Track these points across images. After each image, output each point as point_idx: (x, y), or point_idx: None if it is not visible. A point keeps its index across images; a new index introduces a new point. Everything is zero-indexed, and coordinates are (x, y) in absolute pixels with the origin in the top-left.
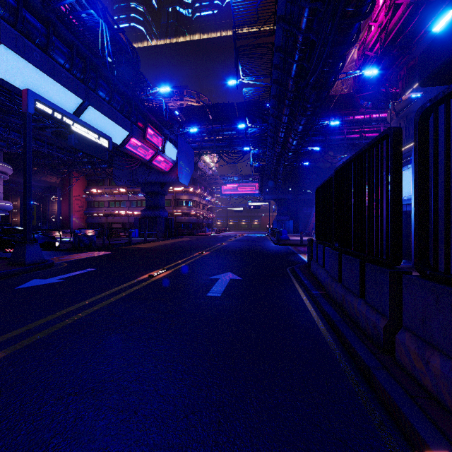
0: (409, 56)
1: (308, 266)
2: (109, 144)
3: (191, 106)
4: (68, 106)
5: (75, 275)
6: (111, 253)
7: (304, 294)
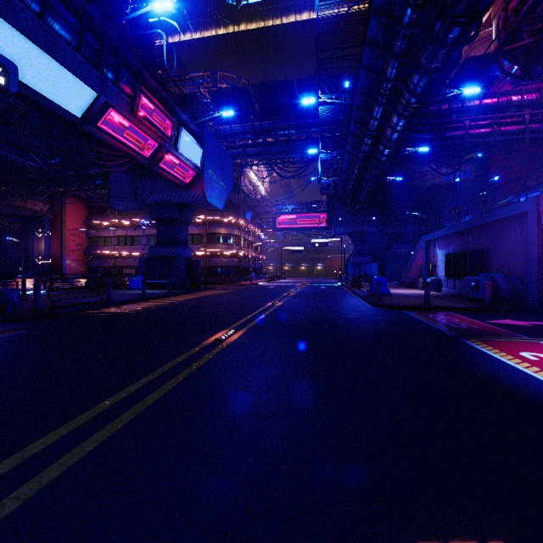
0: None
1: None
2: (6, 77)
3: (228, 89)
4: None
5: None
6: (9, 336)
7: None
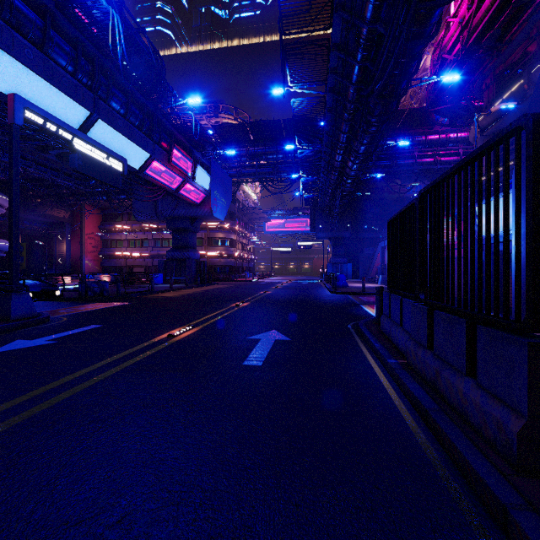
0: (498, 59)
1: (376, 322)
2: (123, 167)
3: (228, 124)
4: (71, 119)
5: (73, 335)
6: (126, 304)
7: (375, 363)
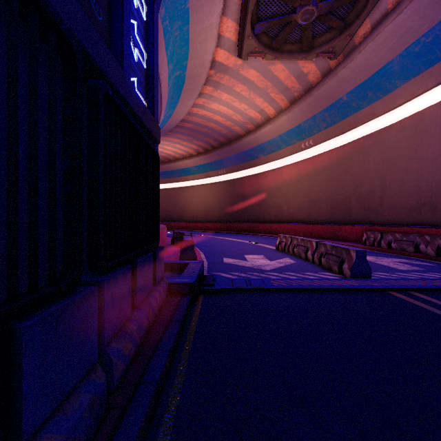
0: None
1: None
2: None
3: None
4: None
5: None
6: None
7: None
